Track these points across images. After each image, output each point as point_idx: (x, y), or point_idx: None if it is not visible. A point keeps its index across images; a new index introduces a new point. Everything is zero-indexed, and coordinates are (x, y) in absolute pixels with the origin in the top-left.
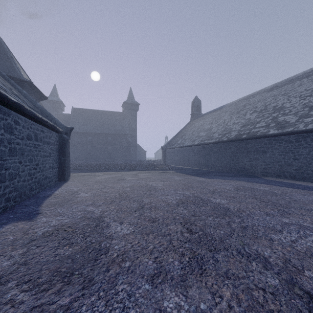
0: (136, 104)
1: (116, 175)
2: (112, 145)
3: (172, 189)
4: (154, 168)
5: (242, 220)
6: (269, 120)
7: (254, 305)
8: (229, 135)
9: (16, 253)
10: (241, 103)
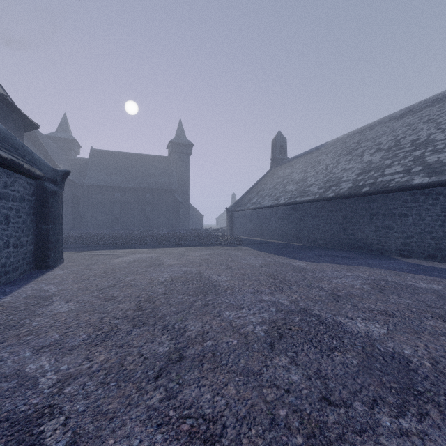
0: (188, 145)
1: (148, 256)
2: (151, 207)
3: (250, 289)
4: (215, 243)
5: None
6: (409, 162)
7: None
8: (338, 188)
9: None
10: (352, 140)
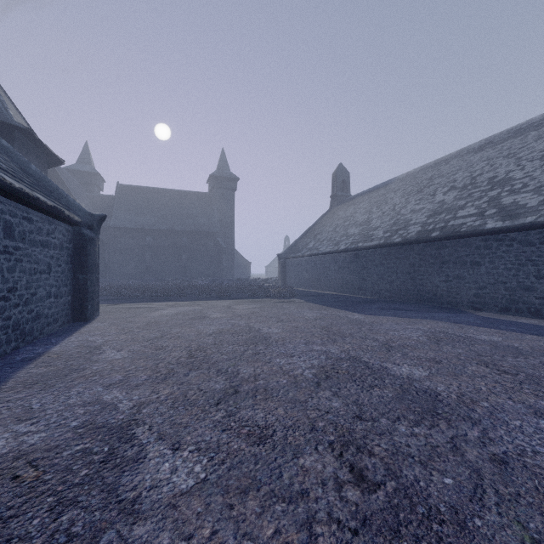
0: (232, 179)
1: (191, 309)
2: (189, 253)
3: (302, 340)
4: (265, 295)
5: (486, 434)
6: (484, 203)
7: None
8: (405, 233)
9: None
10: (424, 175)
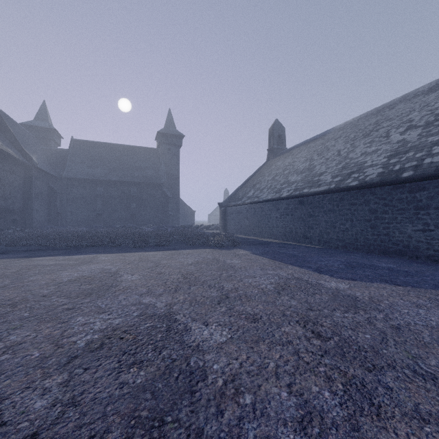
0: (178, 136)
1: (105, 268)
2: (138, 202)
3: (285, 395)
4: (206, 244)
5: None
6: None
7: None
8: (362, 175)
9: None
10: (366, 122)
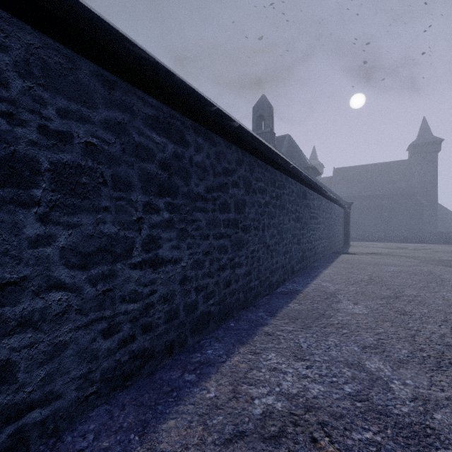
0: (435, 142)
1: (396, 245)
2: (389, 211)
3: None
4: None
5: None
6: None
7: (446, 271)
8: None
9: (356, 258)
10: None
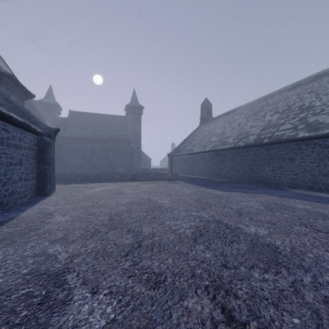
0: (140, 108)
1: (113, 187)
2: (113, 152)
3: (183, 208)
4: (160, 178)
5: (316, 280)
6: (296, 121)
7: None
8: (247, 140)
9: None
10: (258, 105)
